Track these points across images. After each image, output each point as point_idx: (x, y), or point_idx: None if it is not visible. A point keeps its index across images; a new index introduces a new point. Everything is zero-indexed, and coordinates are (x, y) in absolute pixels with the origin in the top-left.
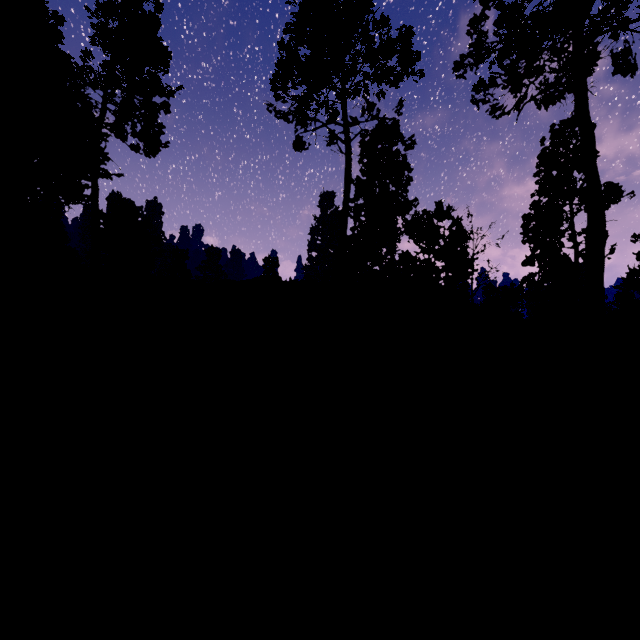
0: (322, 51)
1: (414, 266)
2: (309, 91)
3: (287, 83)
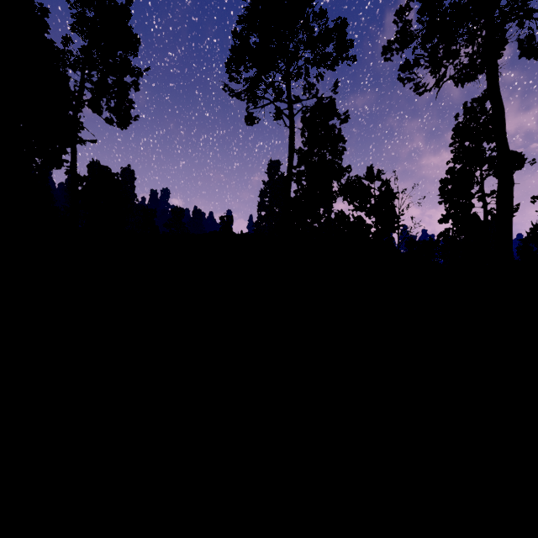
0: (269, 39)
1: (347, 223)
2: (258, 73)
3: (240, 66)
